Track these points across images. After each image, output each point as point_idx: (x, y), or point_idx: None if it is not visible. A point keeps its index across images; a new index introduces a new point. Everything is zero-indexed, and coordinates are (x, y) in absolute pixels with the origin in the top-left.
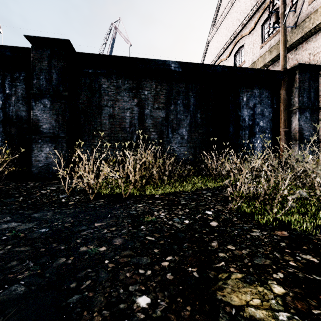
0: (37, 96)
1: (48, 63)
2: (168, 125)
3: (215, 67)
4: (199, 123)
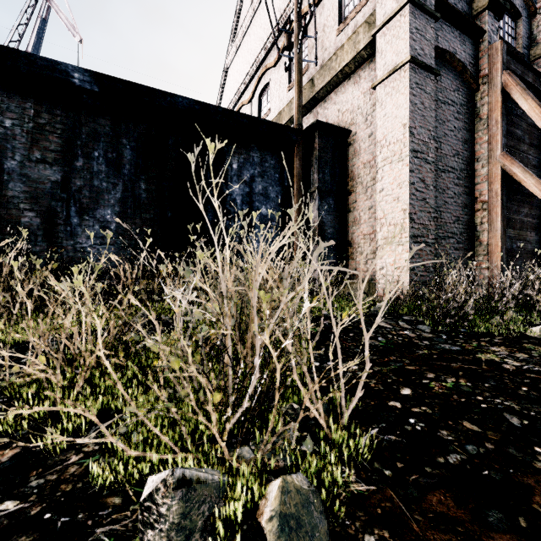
0: None
1: None
2: (69, 198)
3: (174, 99)
4: (145, 200)
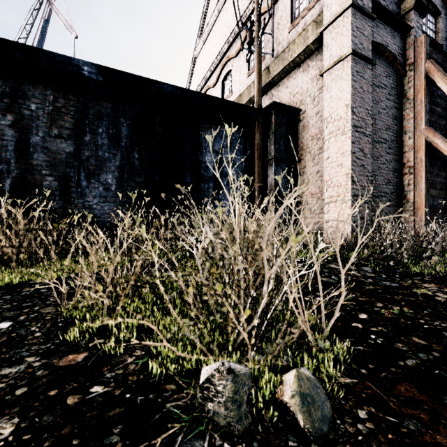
0: None
1: None
2: (79, 166)
3: (161, 86)
4: (138, 167)
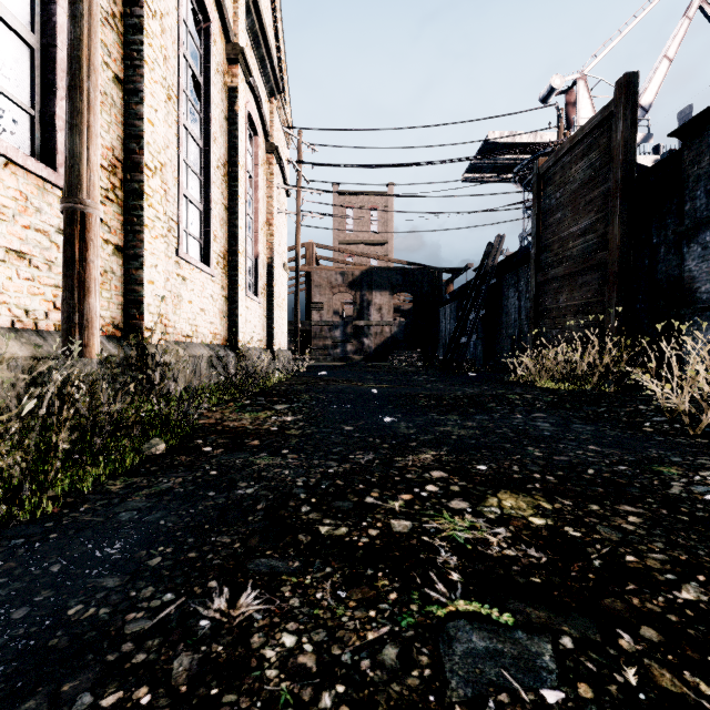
0: (690, 233)
1: (709, 158)
2: None
3: None
4: None
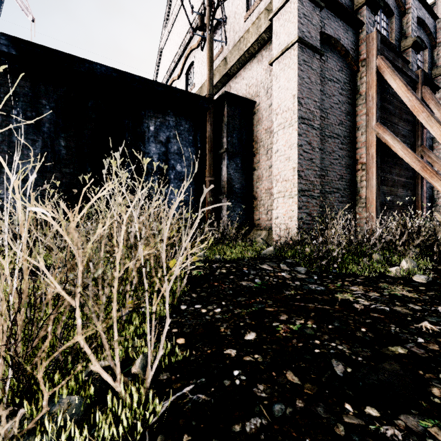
0: None
1: None
2: None
3: (93, 66)
4: (64, 156)
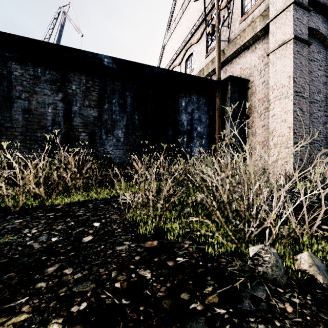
0: None
1: None
2: (101, 125)
3: (153, 69)
4: (137, 125)
